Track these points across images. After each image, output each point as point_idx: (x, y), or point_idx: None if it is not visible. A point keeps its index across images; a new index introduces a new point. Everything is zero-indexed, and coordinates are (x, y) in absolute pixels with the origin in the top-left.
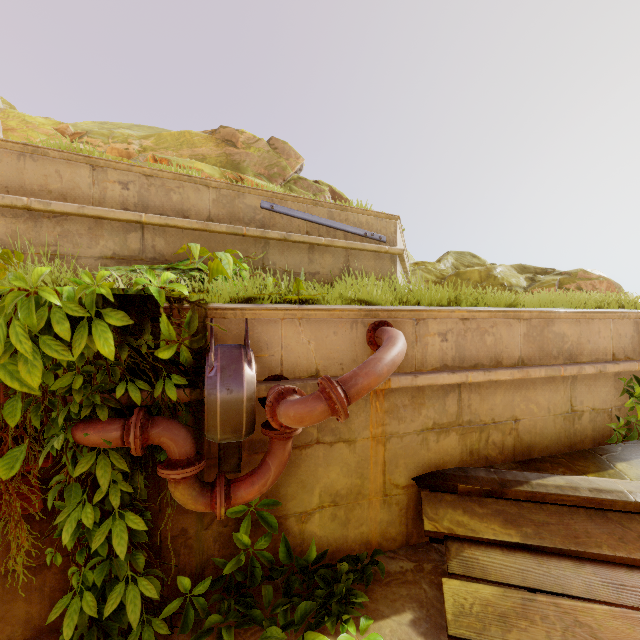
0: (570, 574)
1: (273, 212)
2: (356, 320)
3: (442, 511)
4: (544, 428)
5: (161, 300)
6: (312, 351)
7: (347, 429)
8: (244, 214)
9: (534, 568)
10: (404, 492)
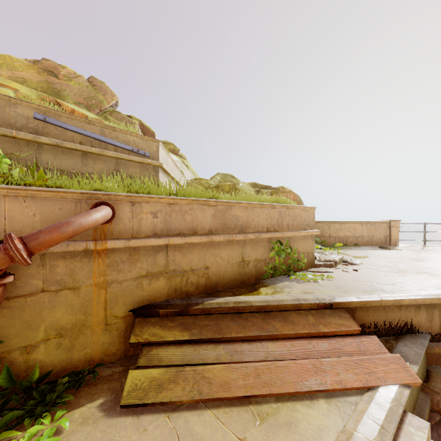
0: (210, 351)
1: (47, 123)
2: (80, 200)
3: (146, 329)
4: (226, 272)
5: None
6: (37, 222)
7: (72, 280)
8: (16, 121)
9: (191, 352)
10: (123, 321)
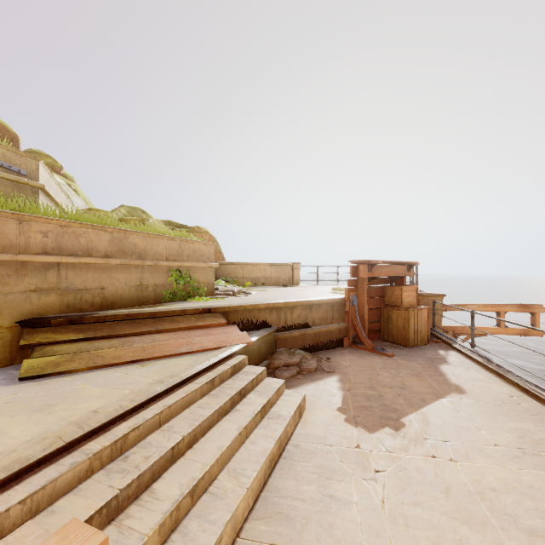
0: (105, 343)
1: None
2: None
3: (37, 335)
4: (123, 293)
5: None
6: None
7: None
8: None
9: (86, 345)
10: (9, 331)
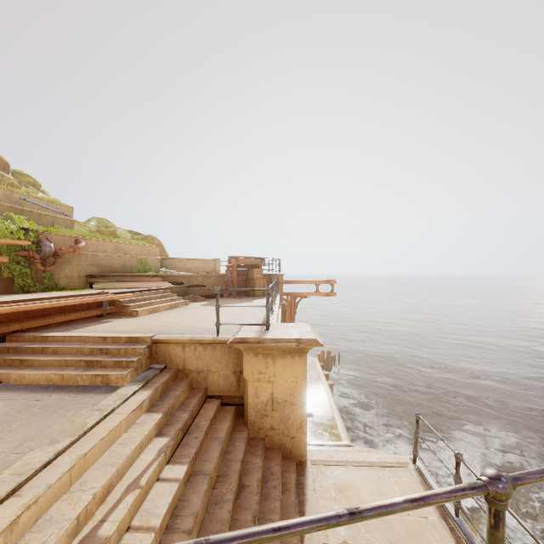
0: (116, 283)
1: (25, 201)
2: (72, 238)
3: (93, 279)
4: (118, 268)
5: (34, 229)
6: (61, 244)
7: (70, 262)
8: (14, 200)
9: (110, 283)
10: (83, 278)
